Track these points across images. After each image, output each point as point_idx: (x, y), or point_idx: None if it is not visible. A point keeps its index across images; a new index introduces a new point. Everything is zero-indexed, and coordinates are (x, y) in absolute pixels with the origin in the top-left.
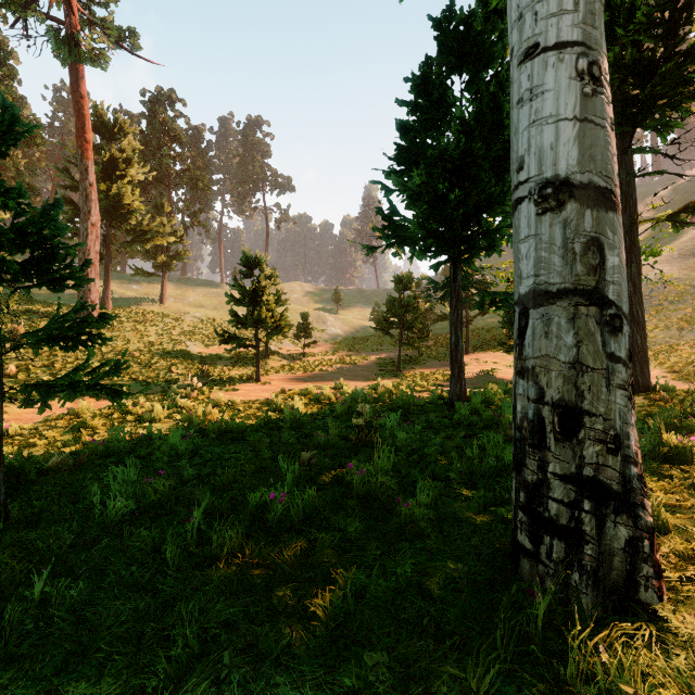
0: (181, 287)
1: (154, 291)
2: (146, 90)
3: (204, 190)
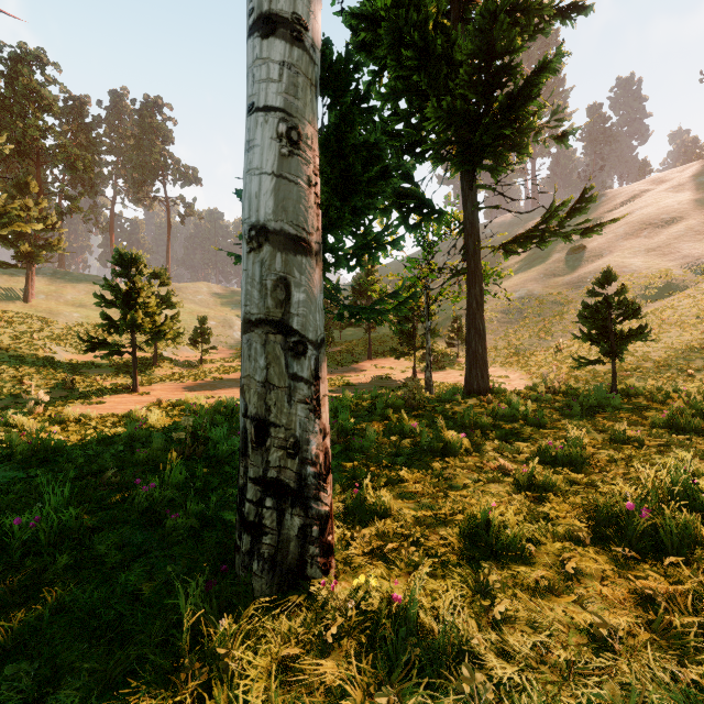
0: (57, 282)
1: (18, 286)
2: (4, 44)
3: (86, 172)
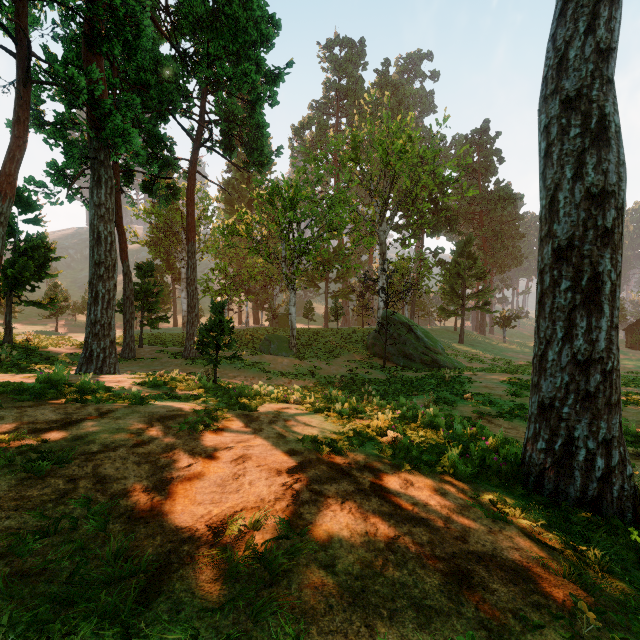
0: None
1: None
2: None
3: None
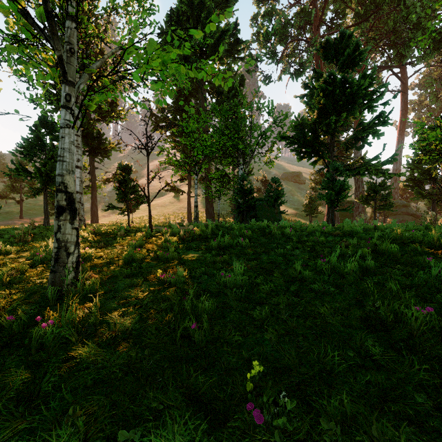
0: None
1: None
2: None
3: None
